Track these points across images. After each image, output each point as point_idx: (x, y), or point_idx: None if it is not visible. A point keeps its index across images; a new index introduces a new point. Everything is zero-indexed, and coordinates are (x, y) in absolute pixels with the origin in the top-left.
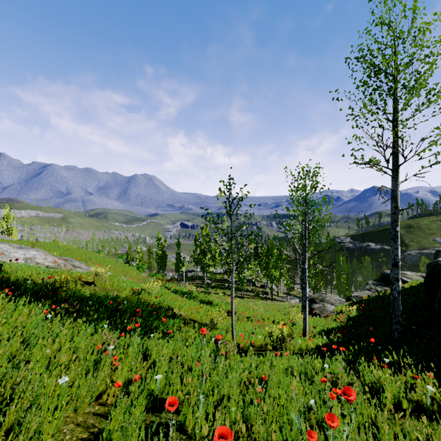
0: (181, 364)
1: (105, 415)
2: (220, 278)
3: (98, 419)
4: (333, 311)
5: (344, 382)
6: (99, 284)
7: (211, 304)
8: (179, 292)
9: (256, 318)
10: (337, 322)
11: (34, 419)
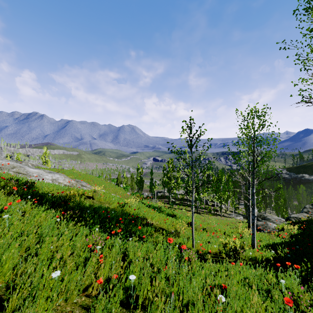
0: (152, 265)
1: (88, 307)
2: (181, 197)
3: (82, 311)
4: (274, 228)
5: (308, 304)
6: (96, 198)
7: (175, 217)
8: (151, 206)
9: (210, 229)
10: (280, 238)
11: (27, 310)
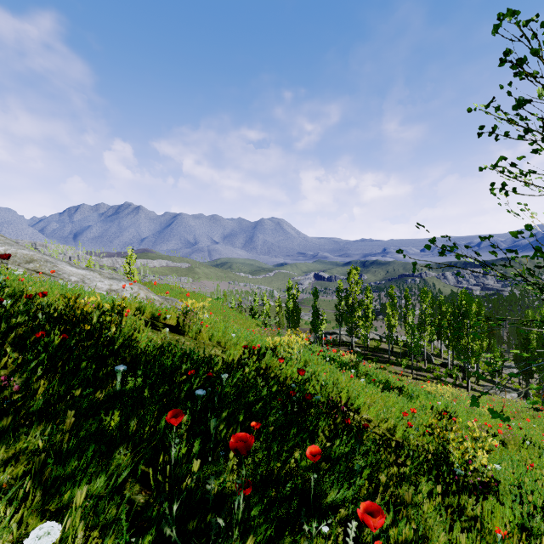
0: None
1: None
2: (375, 346)
3: None
4: None
5: None
6: (189, 332)
7: (400, 395)
8: (334, 362)
9: (515, 440)
10: None
11: None
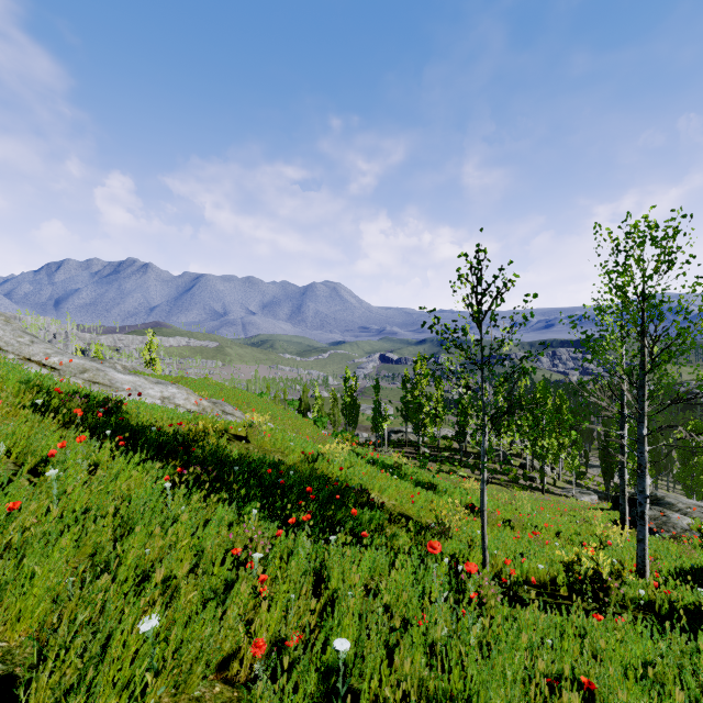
0: (387, 608)
1: None
2: (446, 445)
3: None
4: (689, 528)
5: None
6: (255, 441)
7: (434, 490)
8: (379, 464)
9: (522, 523)
10: None
11: None
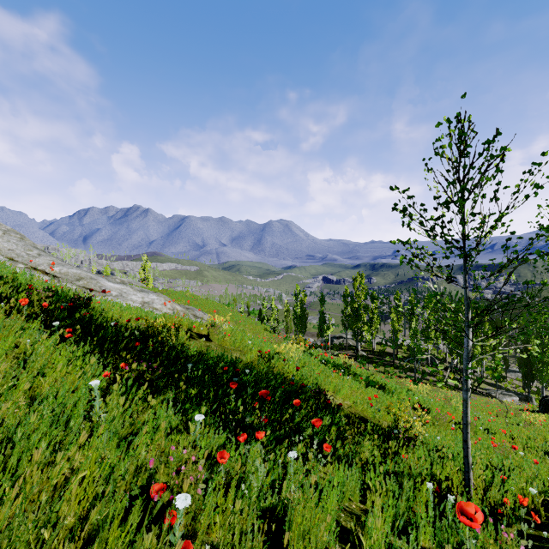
0: None
1: None
2: (380, 350)
3: None
4: None
5: None
6: (216, 340)
7: (383, 390)
8: (330, 364)
9: (473, 427)
10: None
11: None
